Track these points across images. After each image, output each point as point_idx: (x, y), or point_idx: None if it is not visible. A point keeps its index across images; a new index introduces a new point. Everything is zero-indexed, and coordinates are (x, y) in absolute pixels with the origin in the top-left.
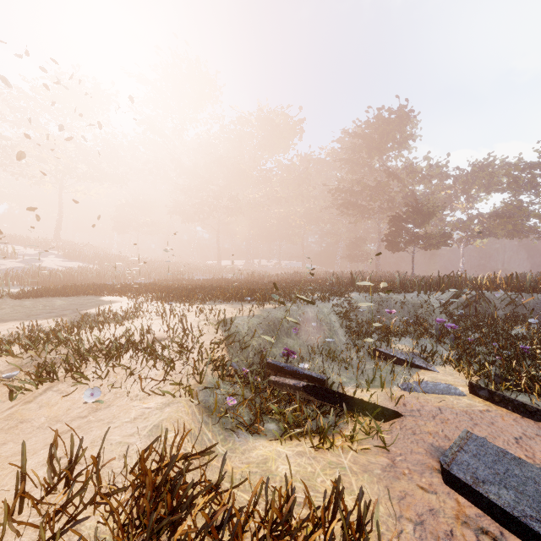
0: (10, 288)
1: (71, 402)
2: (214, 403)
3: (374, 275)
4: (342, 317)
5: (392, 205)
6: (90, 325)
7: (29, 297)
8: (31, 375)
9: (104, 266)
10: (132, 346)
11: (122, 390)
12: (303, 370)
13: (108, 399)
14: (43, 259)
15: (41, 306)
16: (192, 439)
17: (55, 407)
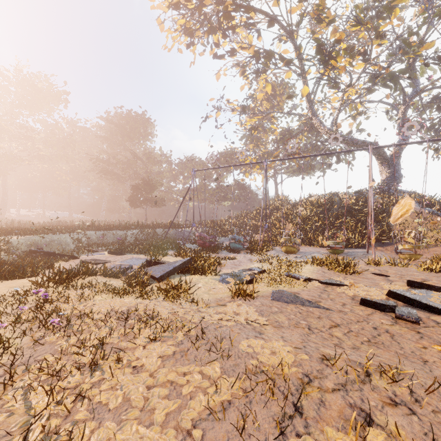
0: None
1: None
2: (7, 259)
3: (105, 222)
4: (75, 240)
5: (138, 177)
6: None
7: None
8: None
9: None
10: None
11: None
12: (45, 250)
13: None
14: None
15: None
16: None
17: None
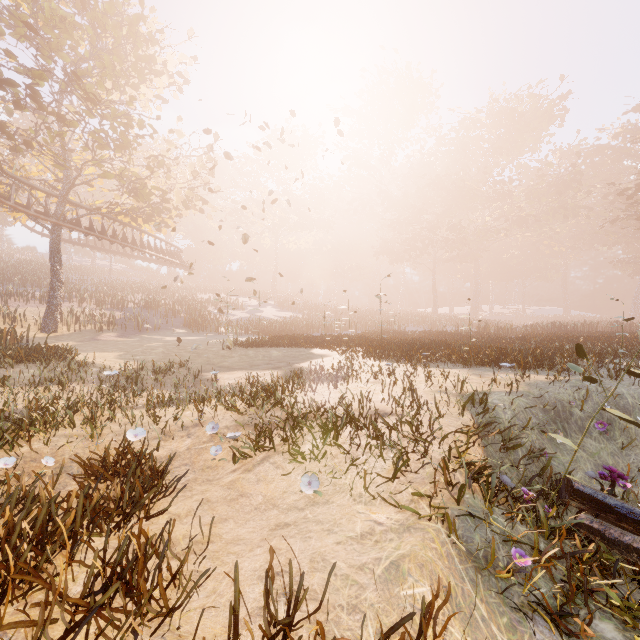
0: (239, 337)
1: (287, 483)
2: (481, 546)
3: None
4: None
5: None
6: (303, 383)
7: (252, 347)
8: (251, 436)
9: (312, 316)
10: (350, 419)
11: (342, 481)
12: None
13: (326, 490)
14: (263, 309)
15: (261, 356)
16: (453, 608)
17: (271, 485)
